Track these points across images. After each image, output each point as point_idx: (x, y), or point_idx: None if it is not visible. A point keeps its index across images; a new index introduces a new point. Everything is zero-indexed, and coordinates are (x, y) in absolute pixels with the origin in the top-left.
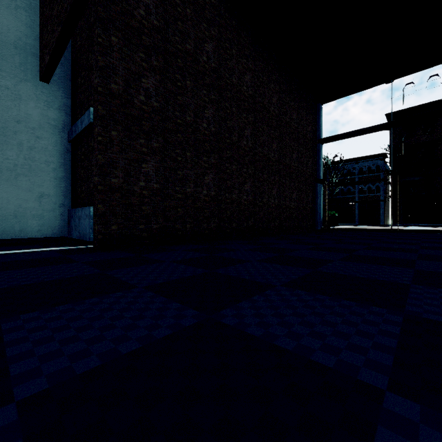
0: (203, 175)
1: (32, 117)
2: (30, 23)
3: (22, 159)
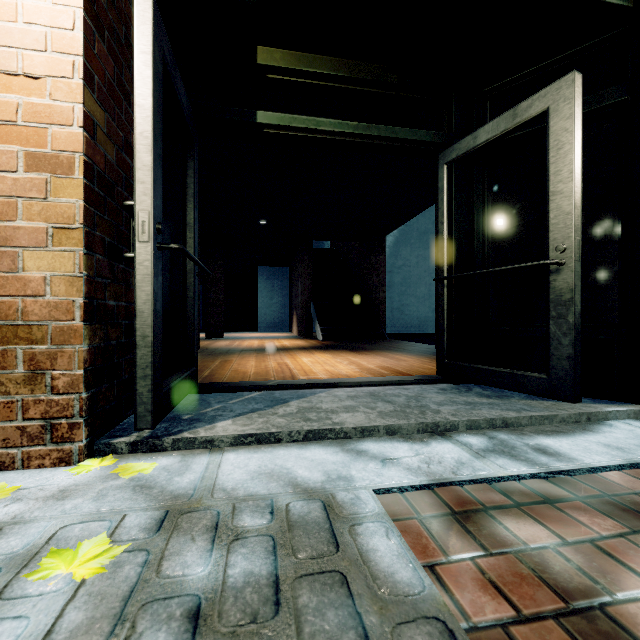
0: (542, 292)
1: (430, 267)
2: (429, 217)
3: (426, 291)
